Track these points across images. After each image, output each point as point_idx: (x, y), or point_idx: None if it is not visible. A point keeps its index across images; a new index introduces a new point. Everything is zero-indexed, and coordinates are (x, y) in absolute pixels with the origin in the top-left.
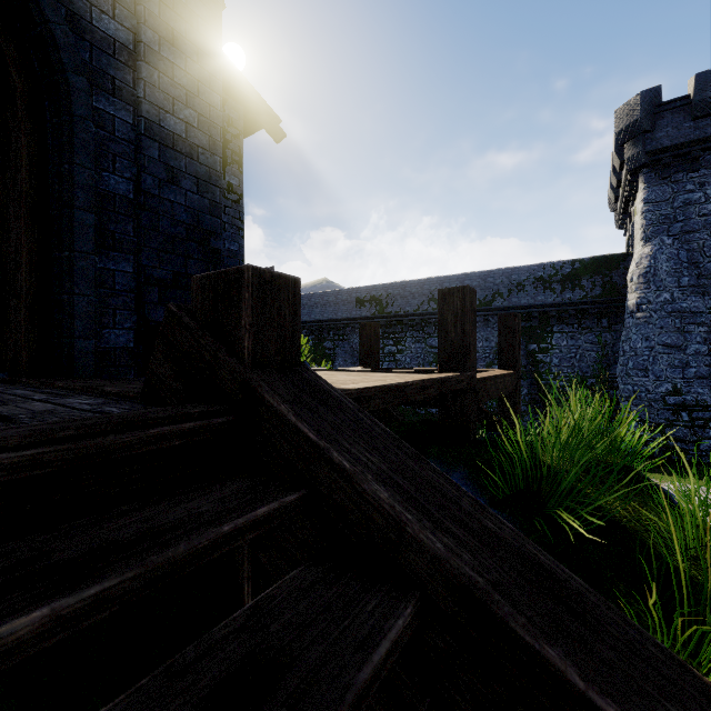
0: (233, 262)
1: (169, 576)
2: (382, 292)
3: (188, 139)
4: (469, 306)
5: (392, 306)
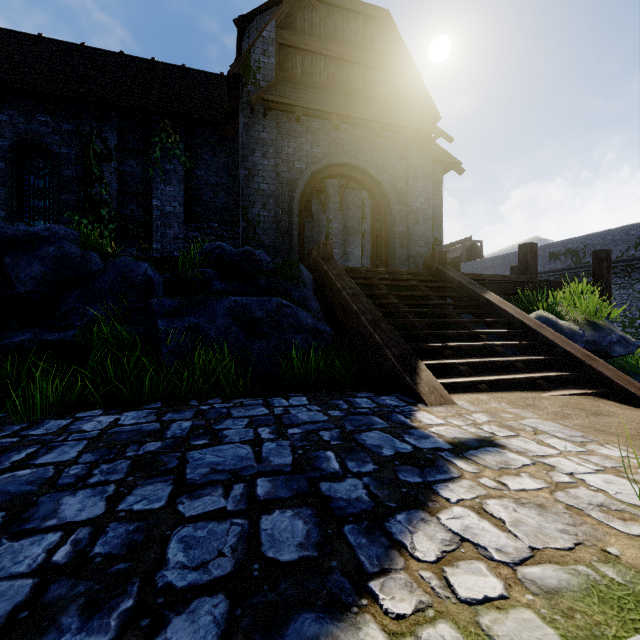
0: (437, 243)
1: (429, 279)
2: (578, 244)
3: (421, 208)
4: (529, 250)
5: (590, 255)
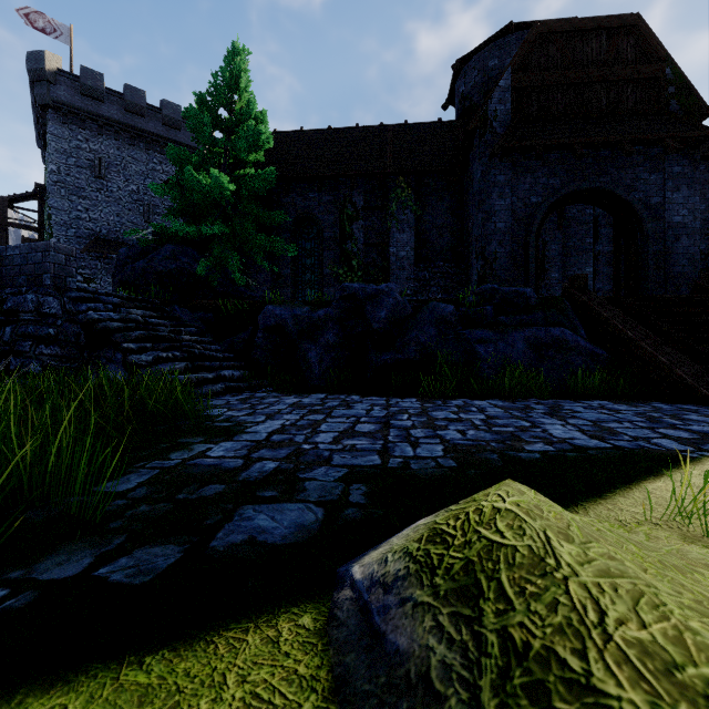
0: (701, 257)
1: (704, 304)
2: None
3: (683, 222)
4: None
5: None
